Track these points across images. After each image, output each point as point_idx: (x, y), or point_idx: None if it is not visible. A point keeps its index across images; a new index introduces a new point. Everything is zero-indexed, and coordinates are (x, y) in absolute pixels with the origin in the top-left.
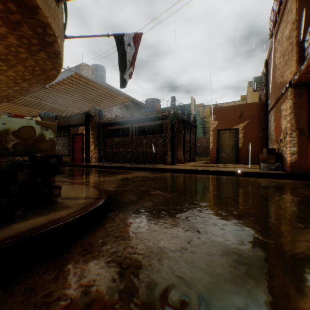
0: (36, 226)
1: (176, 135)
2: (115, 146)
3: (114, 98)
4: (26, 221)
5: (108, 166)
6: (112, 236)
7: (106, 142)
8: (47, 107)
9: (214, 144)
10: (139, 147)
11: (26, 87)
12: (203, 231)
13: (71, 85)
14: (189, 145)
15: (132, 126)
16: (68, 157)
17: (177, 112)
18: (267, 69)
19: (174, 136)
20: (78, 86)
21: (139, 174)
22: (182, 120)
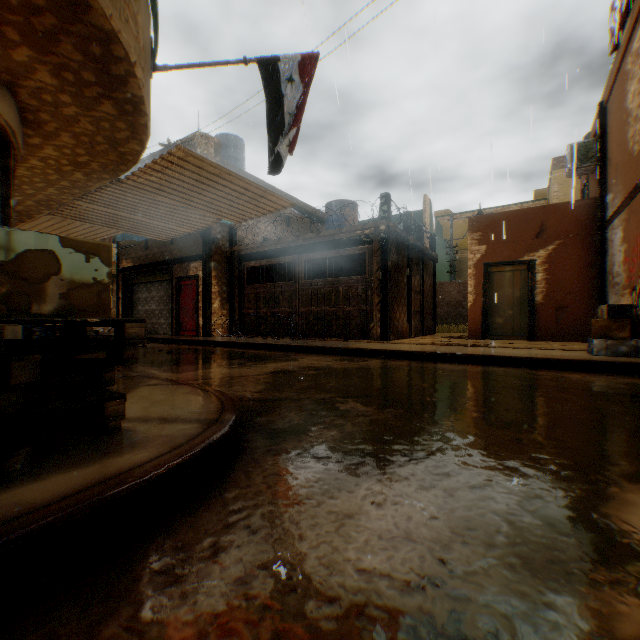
0: (48, 501)
1: (392, 278)
2: (263, 302)
3: (259, 200)
4: (32, 481)
5: (248, 344)
6: (239, 526)
7: (244, 294)
8: (126, 223)
9: (477, 296)
10: (312, 305)
11: (82, 182)
12: (477, 522)
13: (171, 172)
14: (420, 298)
15: (298, 260)
16: (139, 326)
17: (394, 227)
18: (603, 124)
19: (387, 279)
20: (185, 175)
21: (312, 362)
22: (406, 244)
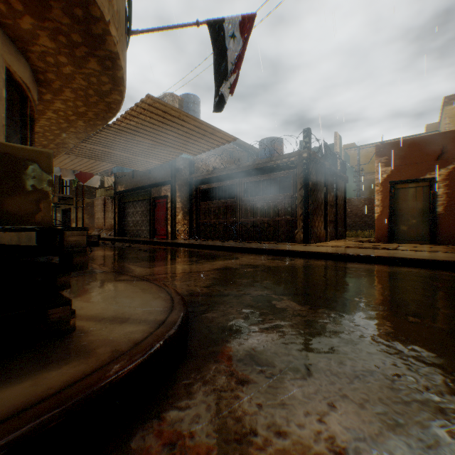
0: None
1: (312, 195)
2: (213, 214)
3: (209, 136)
4: None
5: (202, 245)
6: None
7: (200, 208)
8: (117, 159)
9: (383, 208)
10: (249, 216)
11: (84, 128)
12: None
13: (144, 117)
14: (333, 210)
15: (239, 182)
16: (80, 234)
17: (314, 155)
18: None
19: (308, 195)
20: (154, 119)
21: (249, 260)
22: (323, 168)
